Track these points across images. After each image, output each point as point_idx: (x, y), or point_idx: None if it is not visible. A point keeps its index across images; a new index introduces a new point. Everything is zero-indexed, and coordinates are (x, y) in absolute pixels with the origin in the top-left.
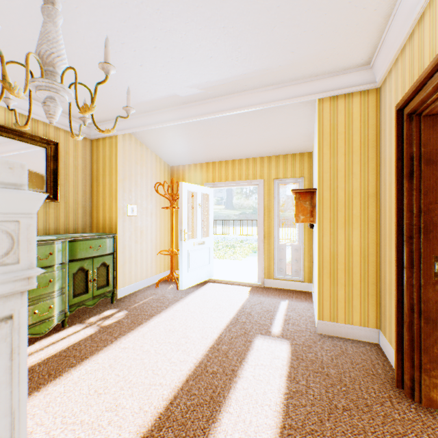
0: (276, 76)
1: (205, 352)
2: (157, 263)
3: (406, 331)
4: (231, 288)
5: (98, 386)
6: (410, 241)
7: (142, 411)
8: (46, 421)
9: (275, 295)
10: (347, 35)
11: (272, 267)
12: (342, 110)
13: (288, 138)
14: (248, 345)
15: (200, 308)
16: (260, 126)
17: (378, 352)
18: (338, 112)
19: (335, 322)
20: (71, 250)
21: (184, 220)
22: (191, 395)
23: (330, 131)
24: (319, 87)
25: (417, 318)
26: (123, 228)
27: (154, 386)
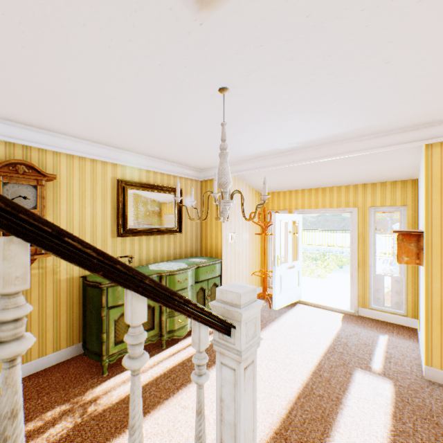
0: (377, 129)
1: (309, 375)
2: (249, 281)
3: None
4: (322, 313)
5: None
6: None
7: (269, 413)
8: (207, 403)
9: (371, 327)
10: None
11: (367, 297)
12: None
13: (387, 169)
14: (349, 376)
15: (296, 331)
16: (355, 163)
17: None
18: None
19: None
20: (195, 274)
21: (277, 247)
22: (305, 410)
23: (441, 177)
24: (426, 133)
25: None
26: (226, 253)
27: (273, 395)
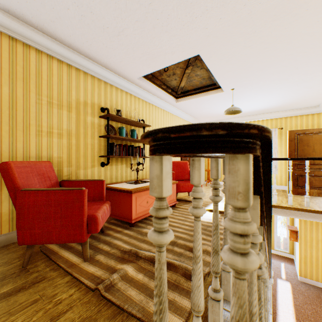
0: None
1: None
2: None
3: None
4: None
5: None
6: None
7: None
8: None
9: (277, 258)
10: None
11: (273, 245)
12: None
13: None
14: (275, 281)
15: None
16: None
17: (321, 290)
18: None
19: (305, 278)
20: None
21: None
22: None
23: None
24: None
25: None
26: None
27: None
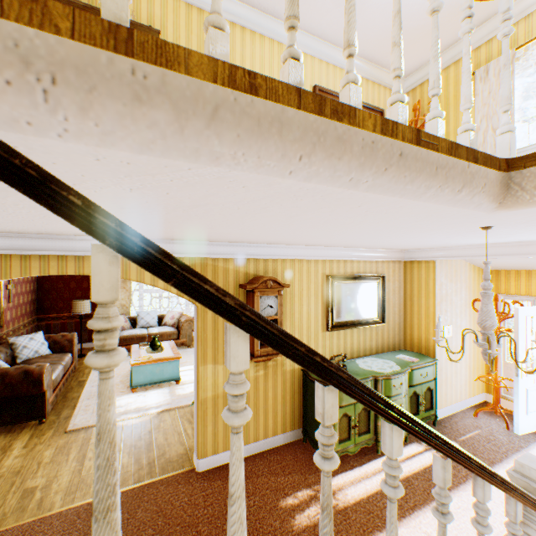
0: None
1: None
2: (469, 384)
3: None
4: None
5: None
6: None
7: None
8: None
9: None
10: None
11: None
12: None
13: None
14: None
15: None
16: None
17: None
18: None
19: None
20: (408, 377)
21: (520, 352)
22: None
23: None
24: None
25: None
26: (439, 350)
27: None
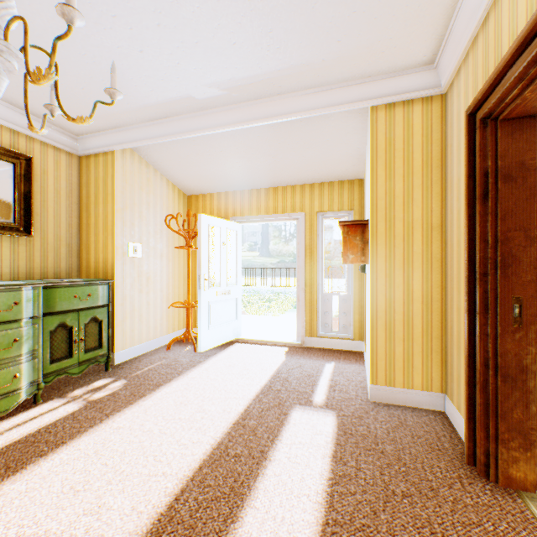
0: (319, 76)
1: (227, 429)
2: (169, 319)
3: (480, 393)
4: (264, 349)
5: (76, 480)
6: (484, 279)
7: (135, 512)
8: None
9: (318, 356)
10: (407, 21)
11: (314, 323)
12: (400, 121)
13: (334, 160)
14: (283, 418)
15: (224, 374)
16: (300, 144)
17: (444, 421)
18: (395, 124)
19: (391, 387)
20: (47, 299)
21: (203, 262)
22: (205, 487)
23: (386, 147)
24: (372, 91)
25: (493, 376)
26: (122, 272)
27: (154, 477)
